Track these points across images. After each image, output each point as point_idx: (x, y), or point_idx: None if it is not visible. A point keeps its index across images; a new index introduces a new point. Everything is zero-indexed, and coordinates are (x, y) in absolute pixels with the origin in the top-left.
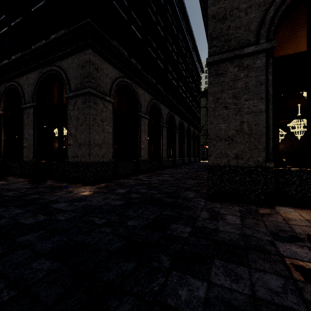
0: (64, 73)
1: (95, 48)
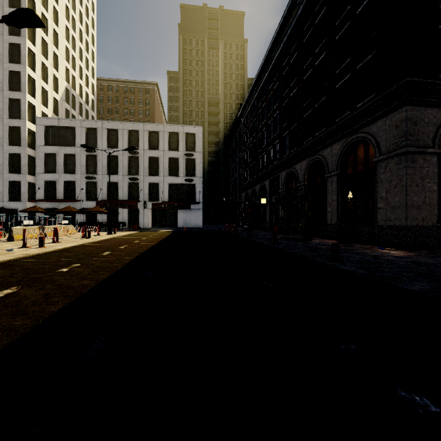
0: (373, 137)
1: (413, 101)
